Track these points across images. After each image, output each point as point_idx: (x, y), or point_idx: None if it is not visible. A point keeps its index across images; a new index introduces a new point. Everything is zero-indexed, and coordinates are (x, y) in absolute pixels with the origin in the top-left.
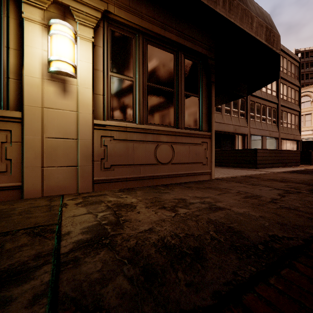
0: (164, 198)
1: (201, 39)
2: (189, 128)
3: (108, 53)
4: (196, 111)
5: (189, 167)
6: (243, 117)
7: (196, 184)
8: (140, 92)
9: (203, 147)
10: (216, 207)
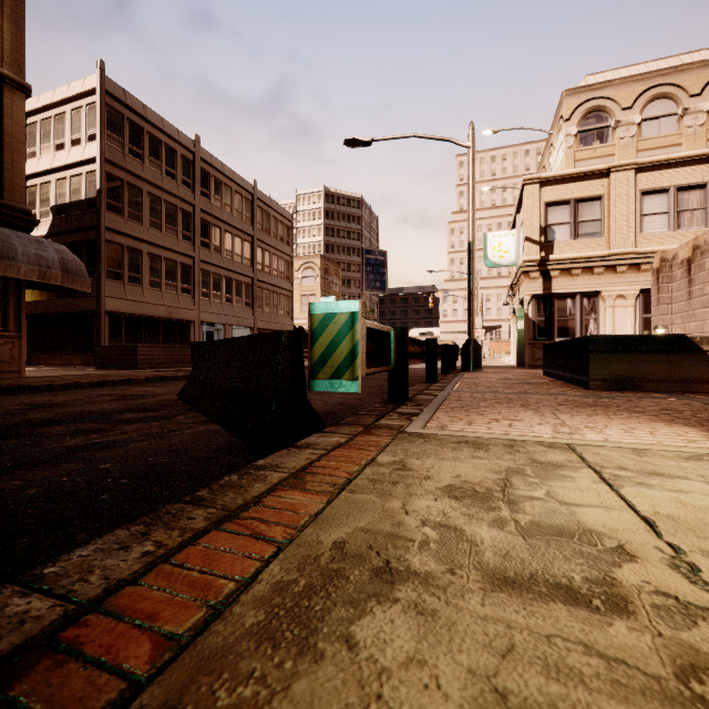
0: None
1: None
2: None
3: None
4: None
5: None
6: (187, 294)
7: None
8: None
9: (8, 347)
10: None
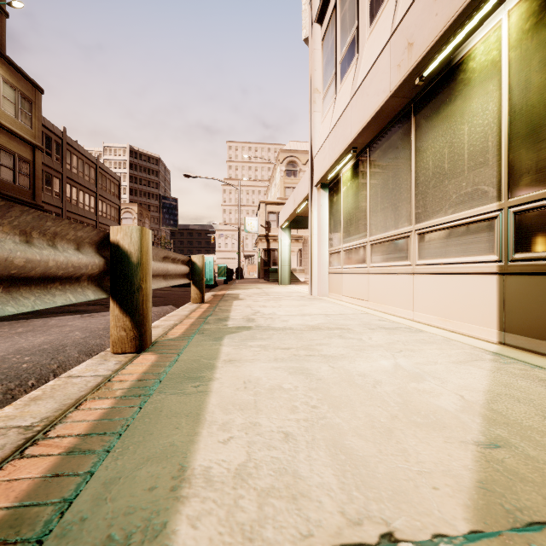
0: None
1: None
2: None
3: None
4: None
5: None
6: None
7: None
8: None
9: None
10: None
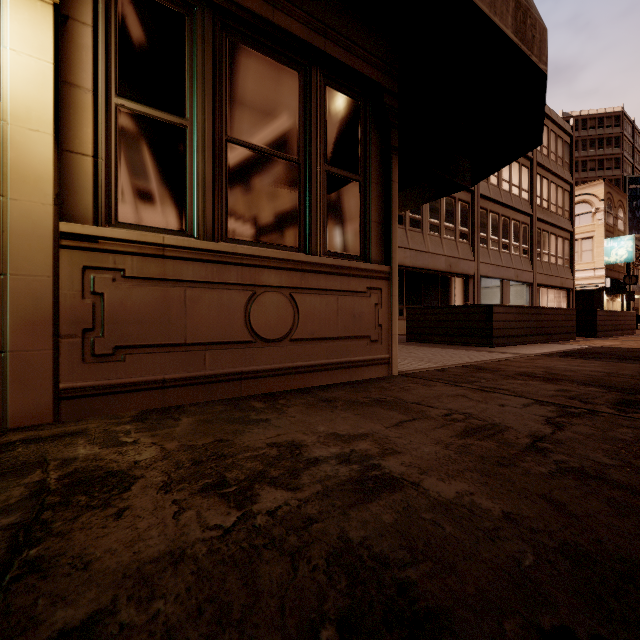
0: (244, 442)
1: (367, 43)
2: (338, 254)
3: (111, 44)
4: (355, 215)
5: (336, 349)
6: (465, 241)
7: (350, 391)
8: (207, 157)
9: (371, 301)
10: (381, 474)
